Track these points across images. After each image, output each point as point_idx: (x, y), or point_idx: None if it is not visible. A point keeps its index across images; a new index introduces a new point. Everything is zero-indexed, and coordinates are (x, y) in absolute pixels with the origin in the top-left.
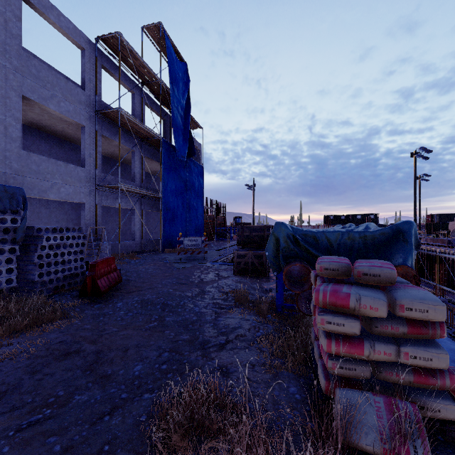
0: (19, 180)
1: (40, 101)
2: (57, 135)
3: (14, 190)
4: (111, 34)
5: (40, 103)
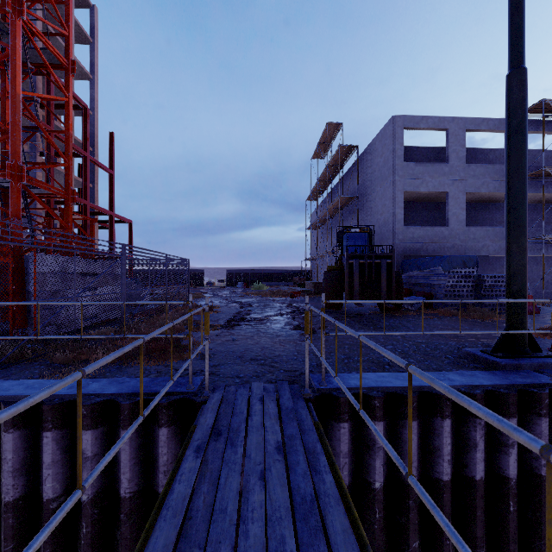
0: (463, 246)
1: (475, 191)
2: (483, 201)
3: (472, 257)
4: (534, 105)
5: (475, 192)
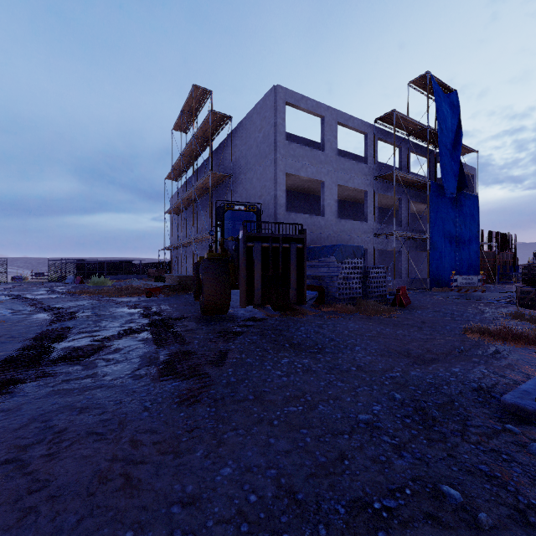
0: (336, 238)
1: (344, 184)
2: (342, 198)
3: (360, 247)
4: (387, 113)
5: (344, 185)
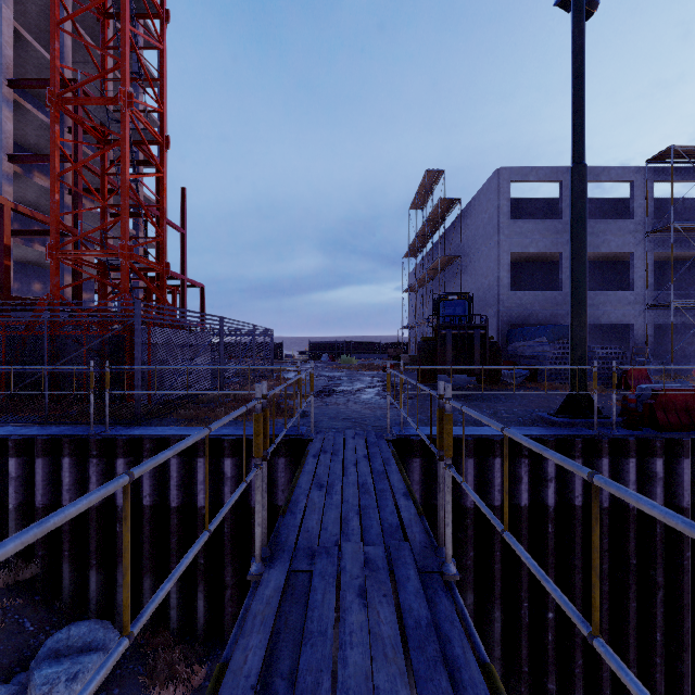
0: None
1: (594, 250)
2: (610, 260)
3: None
4: (661, 152)
5: (594, 252)
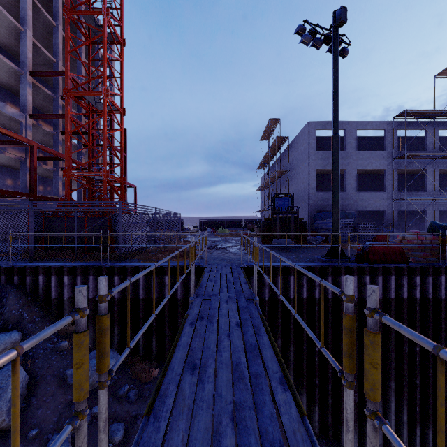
0: (355, 204)
1: (363, 168)
2: (375, 173)
3: (352, 212)
4: (400, 113)
5: (363, 169)
